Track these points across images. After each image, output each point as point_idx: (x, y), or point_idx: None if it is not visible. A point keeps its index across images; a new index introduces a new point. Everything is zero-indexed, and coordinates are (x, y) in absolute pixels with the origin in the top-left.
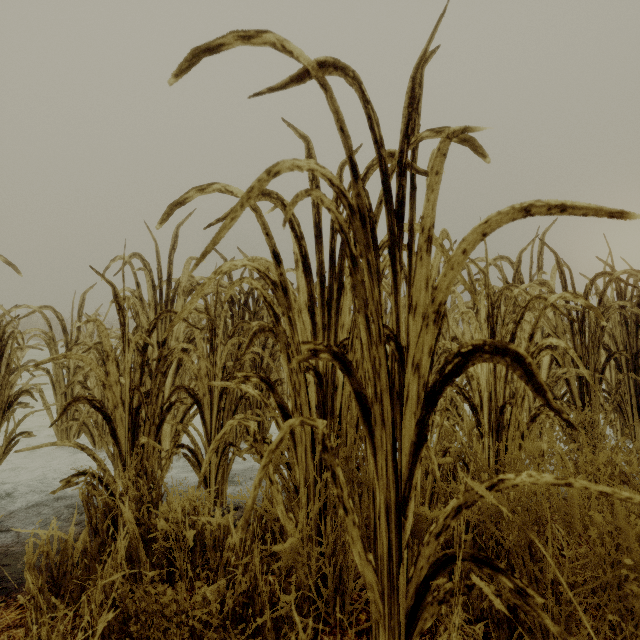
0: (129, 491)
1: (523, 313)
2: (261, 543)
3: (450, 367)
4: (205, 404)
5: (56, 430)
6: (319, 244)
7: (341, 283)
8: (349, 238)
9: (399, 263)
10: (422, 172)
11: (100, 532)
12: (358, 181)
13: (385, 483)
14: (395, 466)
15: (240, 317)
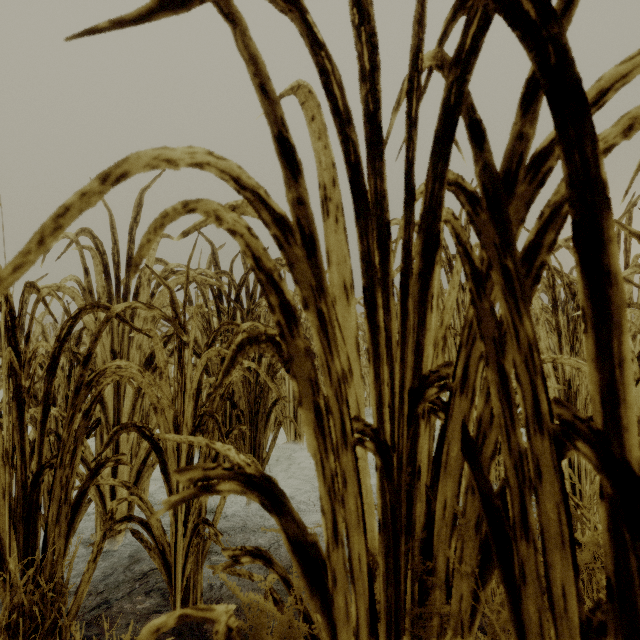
0: None
1: None
2: None
3: None
4: (169, 449)
5: None
6: (375, 157)
7: (433, 236)
8: None
9: None
10: None
11: None
12: None
13: None
14: None
15: (230, 316)
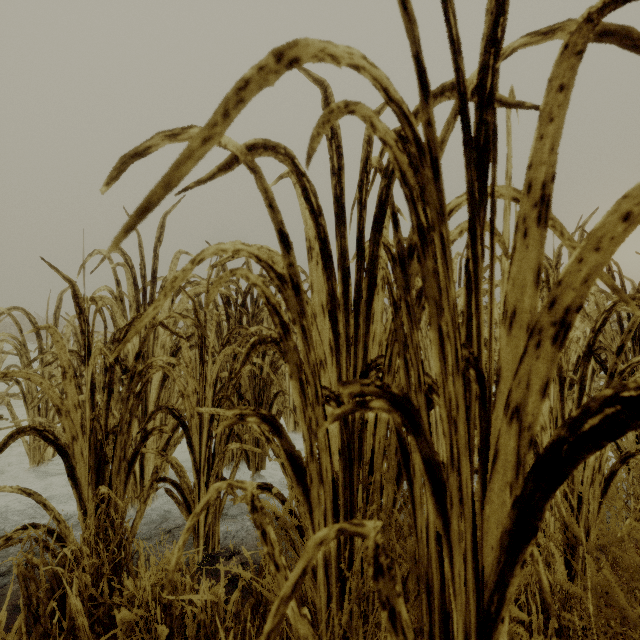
0: (84, 558)
1: (606, 319)
2: (261, 623)
3: (595, 421)
4: (193, 427)
5: (27, 448)
6: (341, 225)
7: (373, 278)
8: (416, 196)
9: (479, 245)
10: (513, 103)
11: (41, 619)
12: (428, 100)
13: (463, 599)
14: (475, 566)
15: (237, 320)
